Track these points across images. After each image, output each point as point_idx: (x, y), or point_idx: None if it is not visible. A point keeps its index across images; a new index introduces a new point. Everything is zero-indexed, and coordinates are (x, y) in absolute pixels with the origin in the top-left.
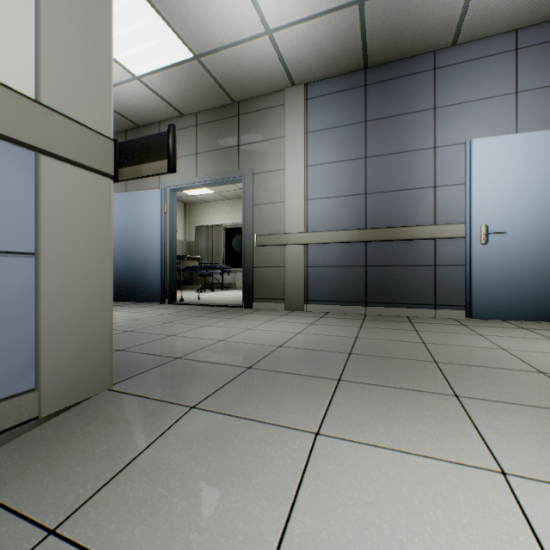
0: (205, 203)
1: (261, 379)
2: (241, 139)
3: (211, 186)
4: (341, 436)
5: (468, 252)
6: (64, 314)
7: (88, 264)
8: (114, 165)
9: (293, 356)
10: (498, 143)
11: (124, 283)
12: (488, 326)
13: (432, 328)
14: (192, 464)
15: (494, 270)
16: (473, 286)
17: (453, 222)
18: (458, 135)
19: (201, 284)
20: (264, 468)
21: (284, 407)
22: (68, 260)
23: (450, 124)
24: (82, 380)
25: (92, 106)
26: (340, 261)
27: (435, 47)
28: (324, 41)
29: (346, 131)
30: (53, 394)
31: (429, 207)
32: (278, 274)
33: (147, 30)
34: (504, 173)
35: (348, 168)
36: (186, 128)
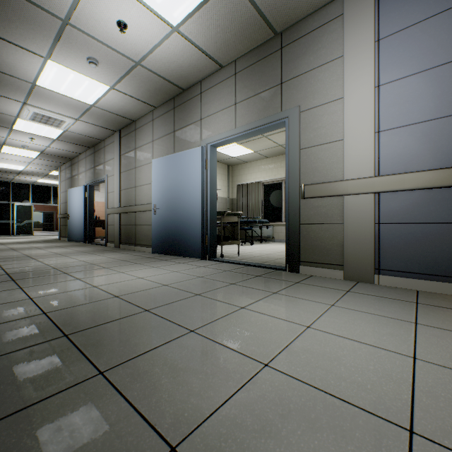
0: (246, 163)
1: None
2: (284, 75)
3: (250, 136)
4: None
5: None
6: None
7: None
8: None
9: None
10: None
11: (171, 238)
12: None
13: None
14: None
15: None
16: None
17: None
18: None
19: (242, 236)
20: None
21: None
22: None
23: None
24: None
25: None
26: (440, 215)
27: None
28: None
29: None
30: None
31: None
32: (334, 233)
33: None
34: None
35: None
36: (224, 80)
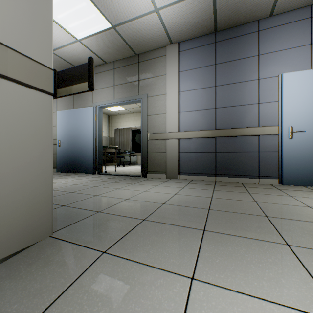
0: (120, 115)
1: (152, 229)
2: (140, 76)
3: (123, 104)
4: (210, 281)
5: (280, 143)
6: (17, 187)
7: (35, 152)
8: (54, 86)
9: (172, 211)
10: (300, 75)
11: (72, 162)
12: (294, 190)
13: (259, 191)
14: (99, 305)
15: (297, 154)
16: (283, 165)
17: (270, 125)
18: (273, 71)
19: (118, 162)
20: (153, 311)
21: (168, 253)
22: (20, 150)
23: (268, 64)
24: (31, 231)
25: (38, 46)
26: (200, 149)
27: (259, 17)
28: (190, 15)
29: (203, 70)
30: (8, 243)
31: (255, 116)
32: (162, 157)
33: (83, 10)
34: (303, 94)
35: (205, 93)
36: (108, 70)
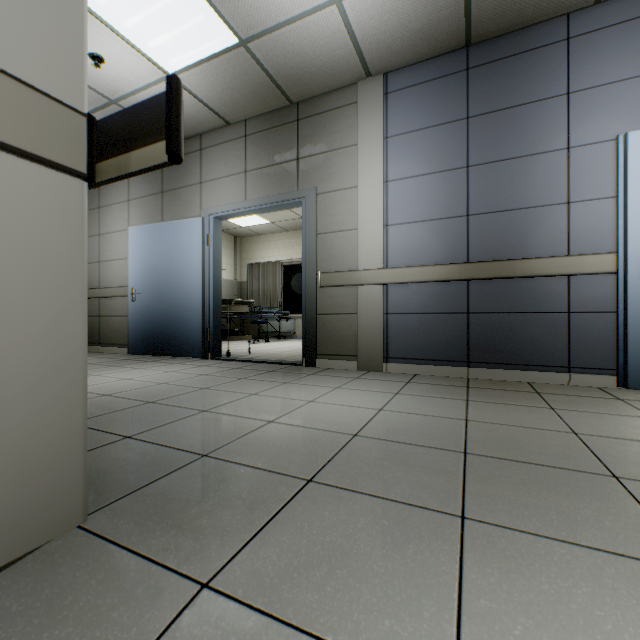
0: (260, 235)
1: (329, 509)
2: (300, 151)
3: (264, 211)
4: None
5: (622, 293)
6: None
7: (38, 321)
8: (87, 157)
9: (377, 456)
10: None
11: (159, 333)
12: None
13: (575, 405)
14: None
15: None
16: (629, 342)
17: (596, 251)
18: (604, 129)
19: (255, 333)
20: None
21: (374, 596)
22: None
23: (592, 114)
24: (26, 519)
25: (45, 55)
26: (432, 306)
27: (569, 8)
28: (412, 8)
29: (440, 133)
30: None
31: (559, 231)
32: (349, 323)
33: (178, 7)
34: None
35: (443, 182)
36: (232, 140)
